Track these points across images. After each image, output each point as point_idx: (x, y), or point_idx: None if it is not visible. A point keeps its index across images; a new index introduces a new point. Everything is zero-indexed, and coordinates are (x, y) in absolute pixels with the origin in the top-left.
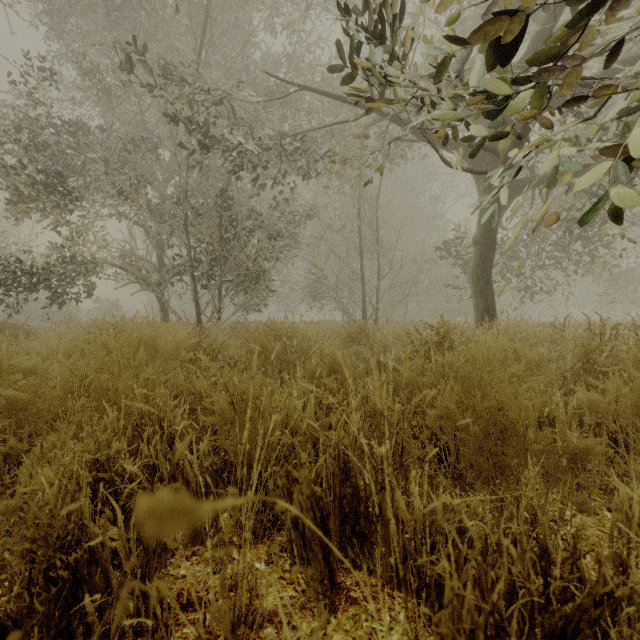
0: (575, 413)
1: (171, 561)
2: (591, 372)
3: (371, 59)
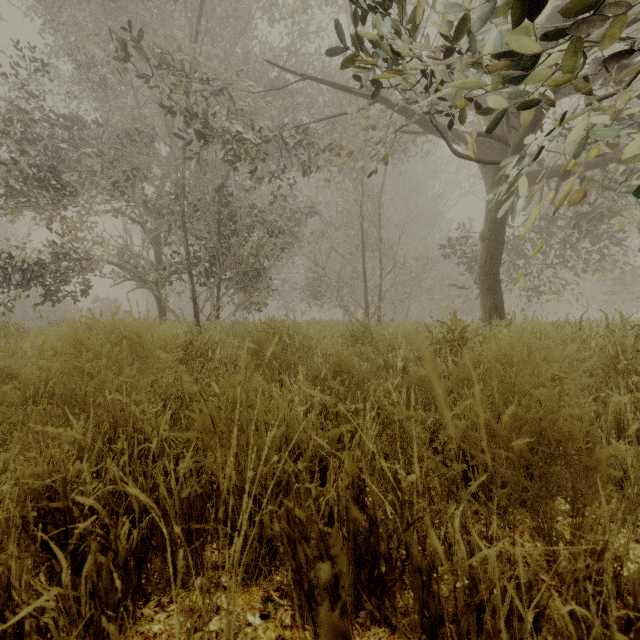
0: (613, 420)
1: (142, 612)
2: (624, 373)
3: (380, 30)
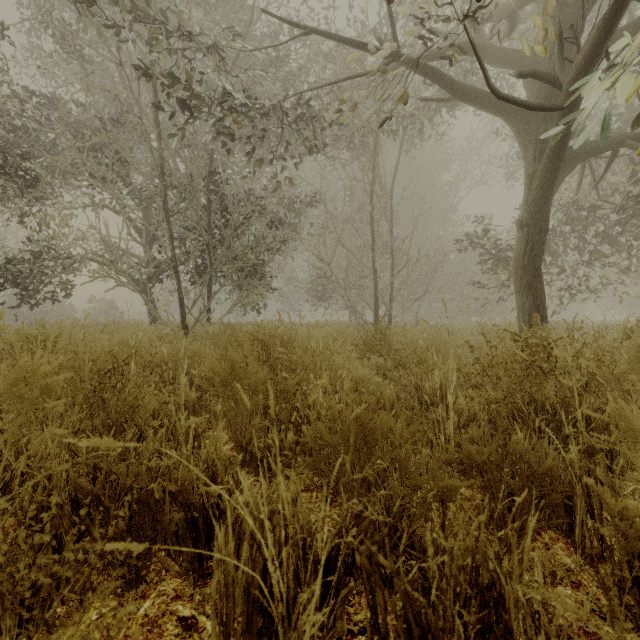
0: None
1: None
2: None
3: None
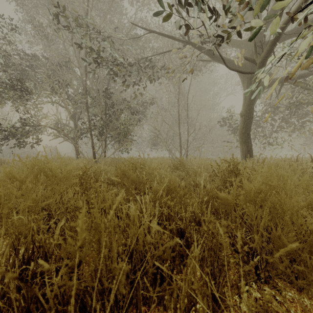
0: None
1: None
2: None
3: None
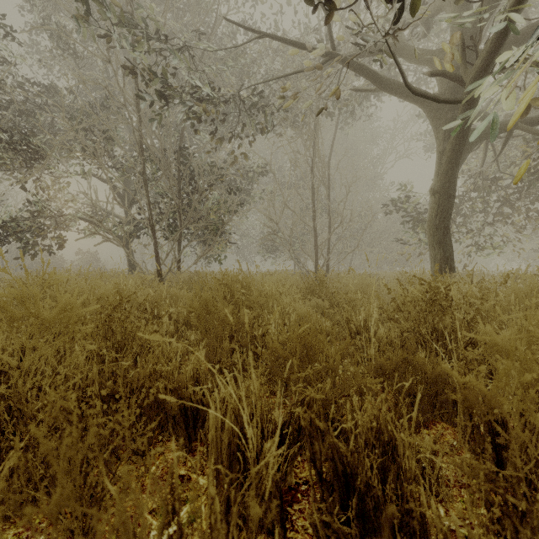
0: None
1: None
2: None
3: None
